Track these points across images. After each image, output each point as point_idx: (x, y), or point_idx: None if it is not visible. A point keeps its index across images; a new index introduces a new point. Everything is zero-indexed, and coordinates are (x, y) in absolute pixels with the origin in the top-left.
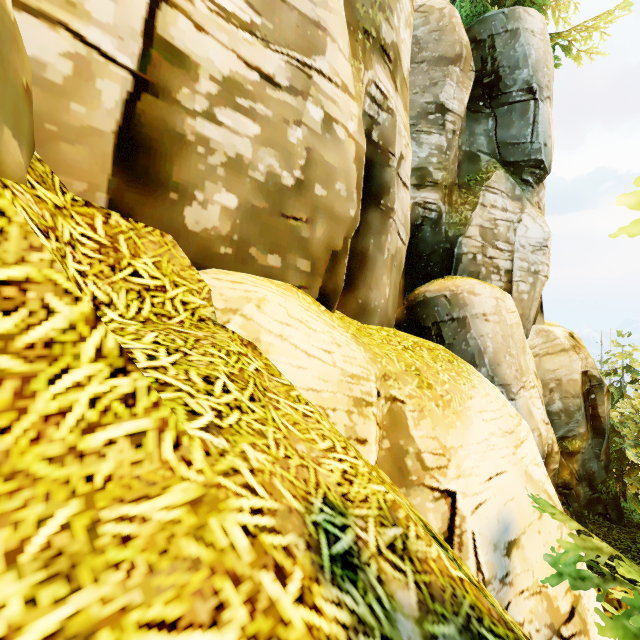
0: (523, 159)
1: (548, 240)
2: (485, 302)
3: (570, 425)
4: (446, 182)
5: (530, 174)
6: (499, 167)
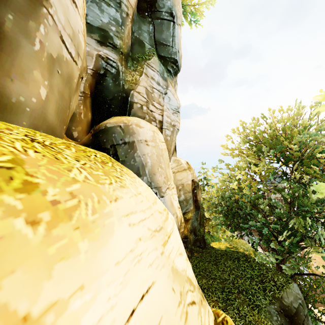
0: (168, 56)
1: (179, 108)
2: (146, 133)
3: (187, 206)
4: (123, 50)
5: (171, 67)
6: (156, 55)
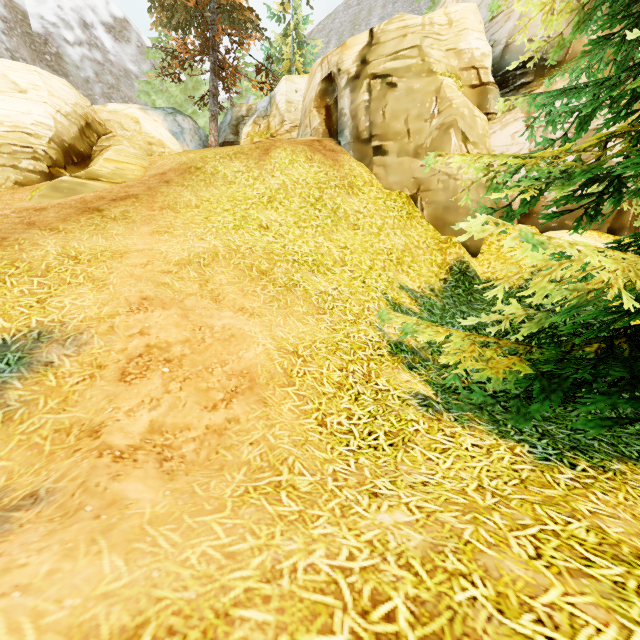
0: None
1: None
2: None
3: None
4: None
5: None
6: None
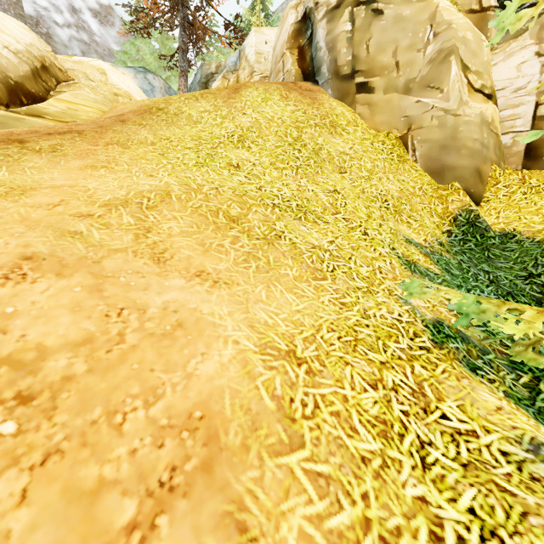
0: None
1: None
2: None
3: None
4: None
5: None
6: None
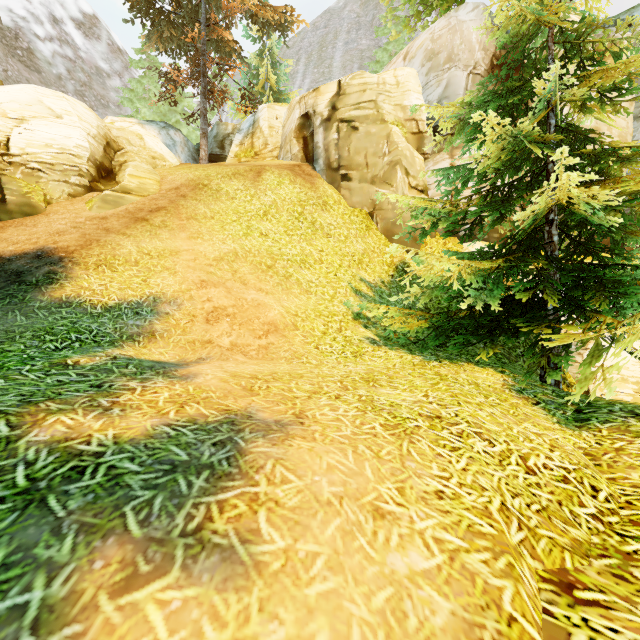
0: None
1: None
2: None
3: None
4: None
5: None
6: None
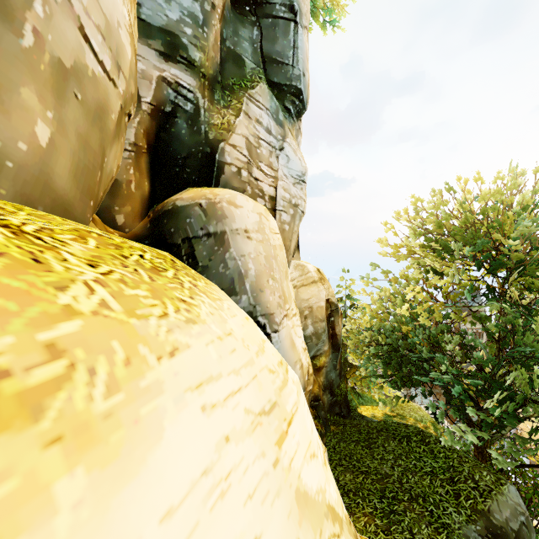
0: (286, 83)
1: (305, 175)
2: (247, 216)
3: (319, 345)
4: (206, 70)
5: (291, 103)
6: (264, 80)
